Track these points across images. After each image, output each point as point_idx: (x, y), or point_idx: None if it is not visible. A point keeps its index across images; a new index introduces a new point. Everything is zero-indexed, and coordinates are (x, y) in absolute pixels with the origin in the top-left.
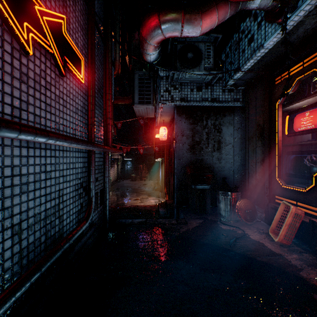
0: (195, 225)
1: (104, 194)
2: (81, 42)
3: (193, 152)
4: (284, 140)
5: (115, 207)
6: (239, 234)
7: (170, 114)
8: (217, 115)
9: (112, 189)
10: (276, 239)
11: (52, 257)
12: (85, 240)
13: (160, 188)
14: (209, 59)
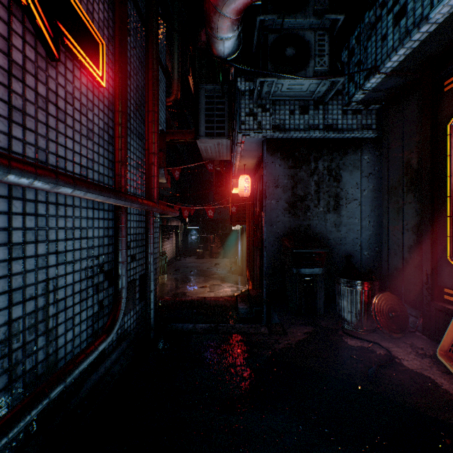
0: (300, 337)
1: (146, 282)
2: (101, 14)
3: (294, 213)
4: None
5: (170, 299)
6: (382, 357)
7: (256, 154)
8: (333, 152)
9: (169, 271)
10: None
11: (17, 423)
12: (107, 367)
13: (239, 271)
14: (322, 57)
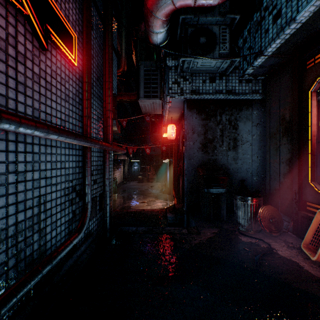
0: (209, 236)
1: (104, 198)
2: (74, 17)
3: (205, 151)
4: (317, 135)
5: (120, 211)
6: (265, 249)
7: (179, 110)
8: (232, 109)
9: (118, 191)
10: (313, 258)
11: (22, 289)
12: (78, 255)
13: (167, 191)
14: (224, 44)
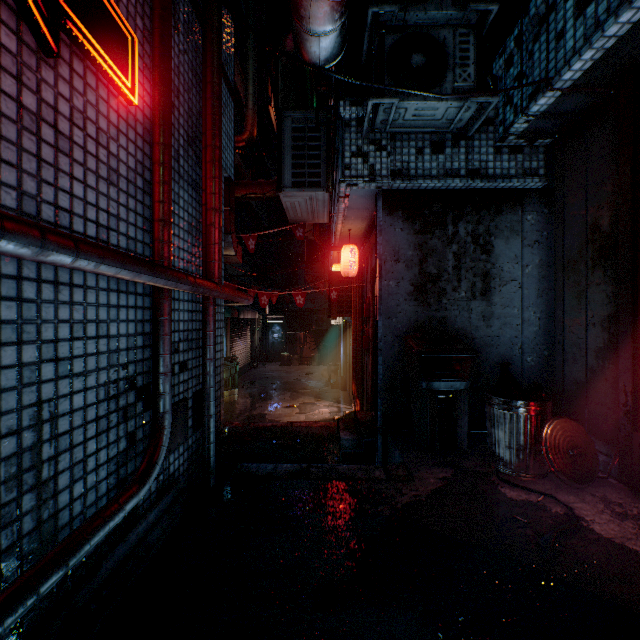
0: (434, 485)
1: (203, 403)
2: None
3: (422, 300)
4: None
5: (242, 426)
6: (561, 518)
7: (366, 215)
8: (481, 210)
9: (241, 384)
10: None
11: None
12: (141, 534)
13: (341, 383)
14: (465, 67)
